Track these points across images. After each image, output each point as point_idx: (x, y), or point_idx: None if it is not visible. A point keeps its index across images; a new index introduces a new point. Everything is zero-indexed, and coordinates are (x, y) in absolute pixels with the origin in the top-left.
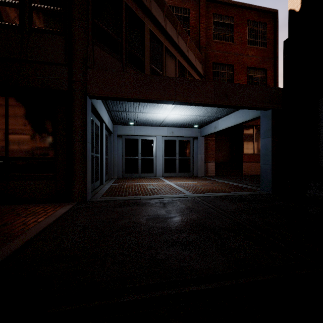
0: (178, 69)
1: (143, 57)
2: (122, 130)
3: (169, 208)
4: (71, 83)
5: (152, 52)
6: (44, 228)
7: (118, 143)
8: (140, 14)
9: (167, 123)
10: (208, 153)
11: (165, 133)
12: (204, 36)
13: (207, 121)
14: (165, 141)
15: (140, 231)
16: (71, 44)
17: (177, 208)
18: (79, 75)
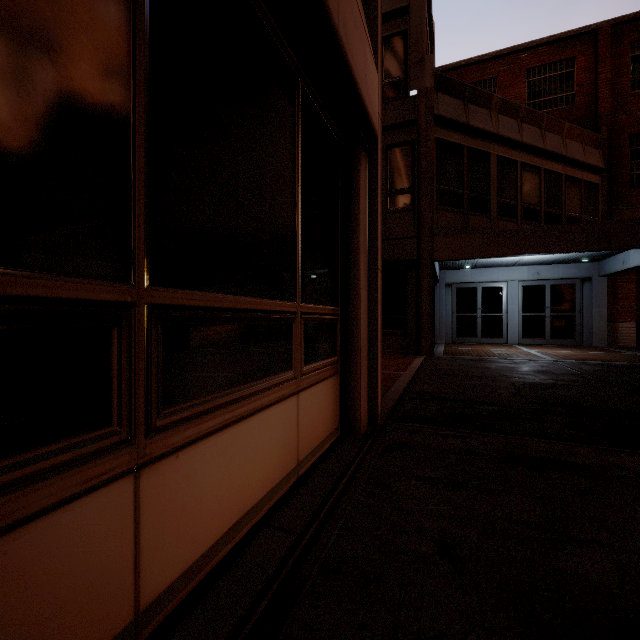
0: (544, 184)
1: (488, 195)
2: (453, 277)
3: (519, 364)
4: (420, 252)
5: (500, 182)
6: (421, 363)
7: (446, 294)
8: (484, 146)
9: (527, 262)
10: (619, 304)
11: (523, 276)
12: (607, 94)
13: (606, 253)
14: (523, 287)
15: (491, 369)
16: (419, 218)
17: (528, 365)
18: (426, 244)
